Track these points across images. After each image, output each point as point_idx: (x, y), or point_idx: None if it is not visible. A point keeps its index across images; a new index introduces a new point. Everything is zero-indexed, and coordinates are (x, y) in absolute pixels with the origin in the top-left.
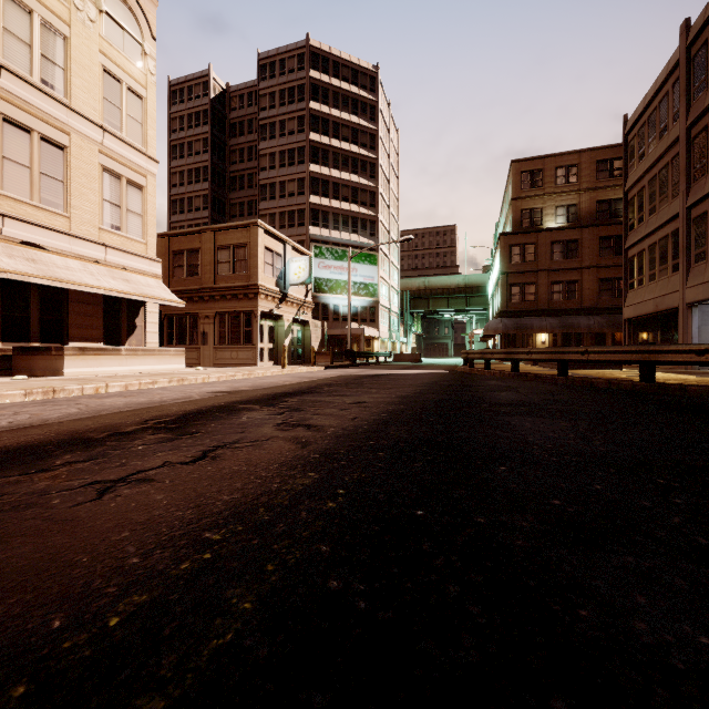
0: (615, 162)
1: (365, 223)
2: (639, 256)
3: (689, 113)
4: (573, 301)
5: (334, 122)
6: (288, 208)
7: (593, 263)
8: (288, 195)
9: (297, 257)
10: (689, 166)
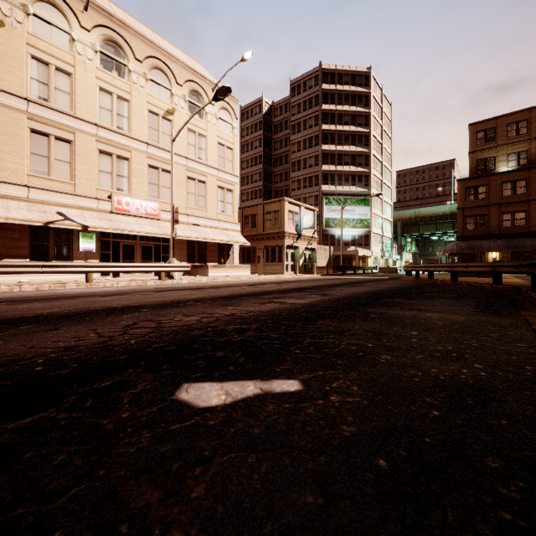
0: None
1: (360, 177)
2: None
3: None
4: (521, 227)
5: (338, 114)
6: (308, 175)
7: None
8: (308, 167)
9: (307, 213)
10: None
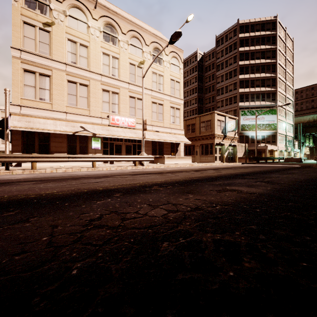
0: None
1: (268, 95)
2: None
3: None
4: None
5: (251, 52)
6: (229, 97)
7: None
8: (229, 91)
9: (230, 121)
10: None
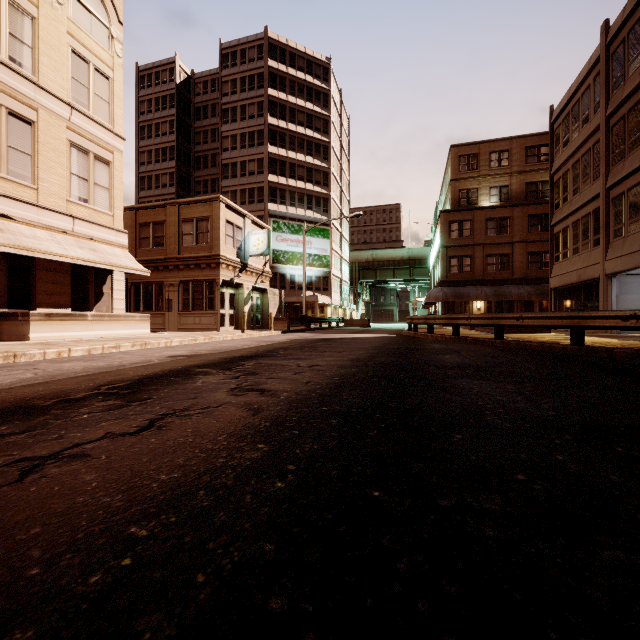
0: (542, 148)
1: (318, 200)
2: (564, 232)
3: (609, 104)
4: (505, 272)
5: (290, 108)
6: (248, 186)
7: (522, 238)
8: (248, 174)
9: (256, 230)
10: (609, 152)
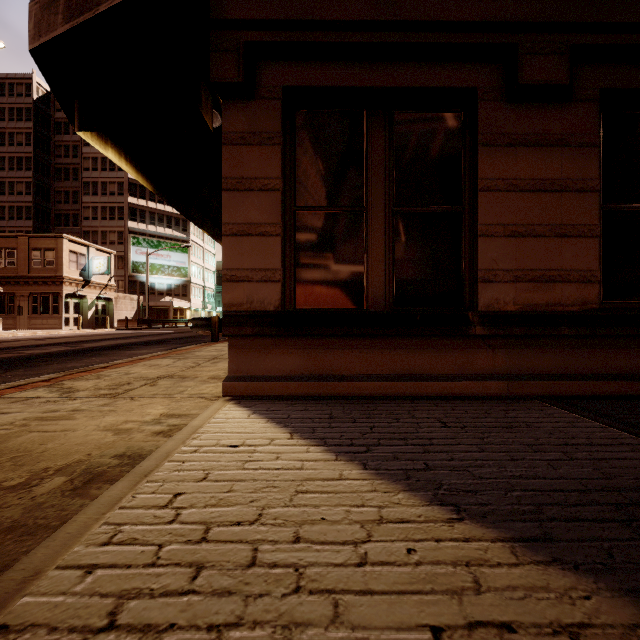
0: None
1: (178, 221)
2: None
3: None
4: None
5: None
6: (109, 204)
7: None
8: (109, 194)
9: (98, 256)
10: None
